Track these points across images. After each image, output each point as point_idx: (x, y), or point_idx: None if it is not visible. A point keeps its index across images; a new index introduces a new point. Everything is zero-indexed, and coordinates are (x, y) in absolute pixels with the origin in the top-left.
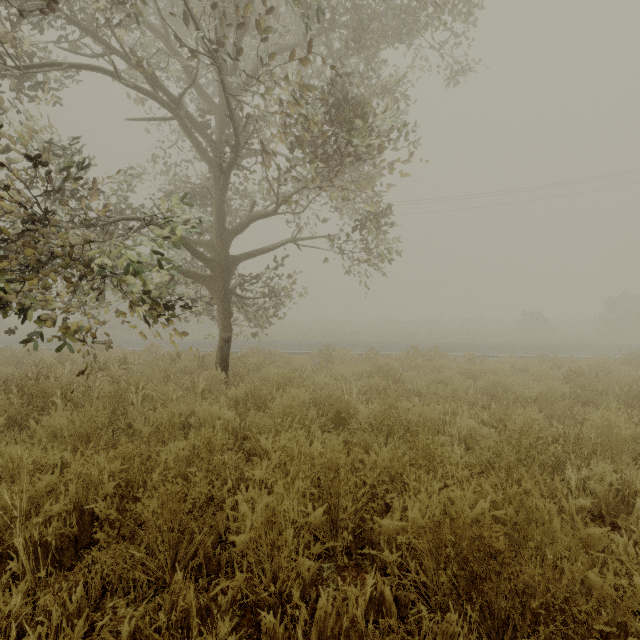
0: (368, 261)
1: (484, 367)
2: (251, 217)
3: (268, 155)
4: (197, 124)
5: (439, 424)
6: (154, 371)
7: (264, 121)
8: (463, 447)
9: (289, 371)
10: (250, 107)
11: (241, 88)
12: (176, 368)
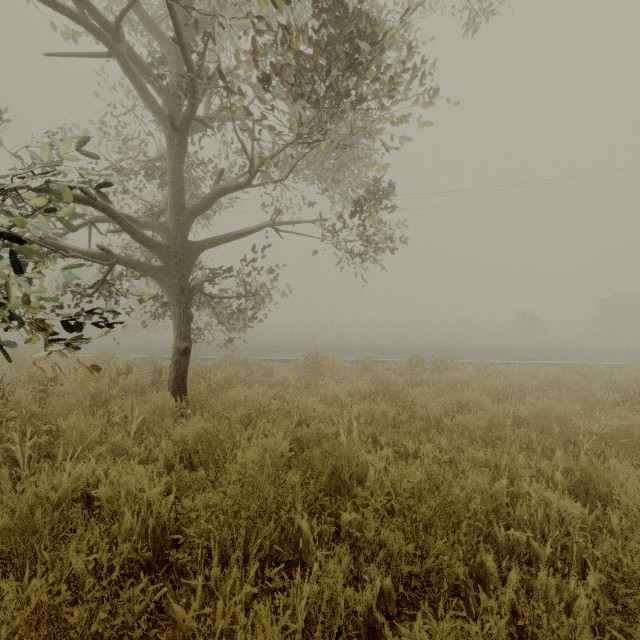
0: (365, 252)
1: (506, 382)
2: (217, 191)
3: (233, 94)
4: (142, 64)
5: (504, 505)
6: (77, 396)
7: (236, 76)
8: (549, 548)
9: (263, 398)
10: (203, 14)
11: (203, 23)
12: (116, 389)
